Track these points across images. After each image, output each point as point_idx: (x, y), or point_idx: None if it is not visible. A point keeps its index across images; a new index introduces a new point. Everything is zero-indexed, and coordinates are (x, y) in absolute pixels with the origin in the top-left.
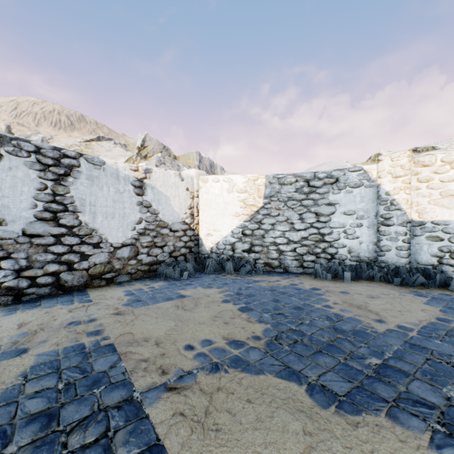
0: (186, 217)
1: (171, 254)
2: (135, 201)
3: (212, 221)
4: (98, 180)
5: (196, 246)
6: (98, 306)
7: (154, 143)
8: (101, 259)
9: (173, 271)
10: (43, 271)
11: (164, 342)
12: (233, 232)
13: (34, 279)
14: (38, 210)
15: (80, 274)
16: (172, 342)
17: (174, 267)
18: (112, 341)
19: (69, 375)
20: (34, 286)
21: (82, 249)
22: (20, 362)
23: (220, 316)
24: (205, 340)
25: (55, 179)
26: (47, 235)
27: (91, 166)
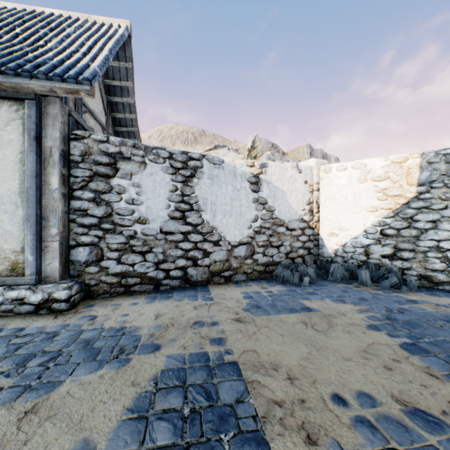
0: (304, 214)
1: (287, 255)
2: (251, 198)
3: (336, 218)
4: (217, 179)
5: (315, 247)
6: (219, 307)
7: (263, 143)
8: (220, 257)
9: (291, 275)
10: (174, 265)
11: (298, 378)
12: (366, 231)
13: (168, 271)
14: (171, 210)
15: (202, 270)
16: (311, 383)
17: (291, 270)
18: (235, 358)
19: (194, 397)
20: (168, 278)
21: (204, 246)
22: (153, 361)
23: (373, 353)
24: (361, 394)
25: (183, 181)
26: (177, 233)
27: (212, 166)
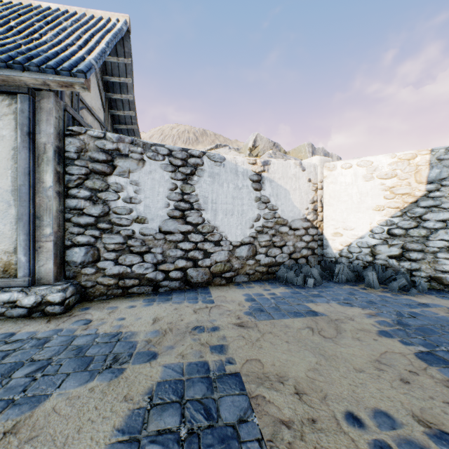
0: (307, 213)
1: (290, 255)
2: (253, 197)
3: (341, 217)
4: (218, 177)
5: (319, 247)
6: (220, 310)
7: (264, 142)
8: (221, 258)
9: (294, 276)
10: (174, 266)
11: (307, 392)
12: (372, 231)
13: (167, 272)
14: (170, 209)
15: (203, 271)
16: (321, 398)
17: (295, 271)
18: (238, 369)
19: (192, 415)
20: (167, 280)
21: (205, 246)
22: (148, 372)
23: (388, 363)
24: (378, 412)
25: (183, 179)
26: (177, 232)
27: (213, 163)
